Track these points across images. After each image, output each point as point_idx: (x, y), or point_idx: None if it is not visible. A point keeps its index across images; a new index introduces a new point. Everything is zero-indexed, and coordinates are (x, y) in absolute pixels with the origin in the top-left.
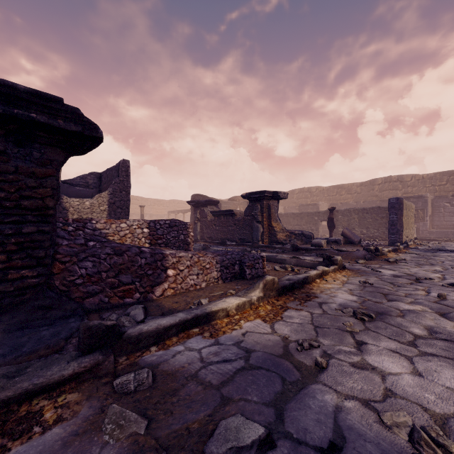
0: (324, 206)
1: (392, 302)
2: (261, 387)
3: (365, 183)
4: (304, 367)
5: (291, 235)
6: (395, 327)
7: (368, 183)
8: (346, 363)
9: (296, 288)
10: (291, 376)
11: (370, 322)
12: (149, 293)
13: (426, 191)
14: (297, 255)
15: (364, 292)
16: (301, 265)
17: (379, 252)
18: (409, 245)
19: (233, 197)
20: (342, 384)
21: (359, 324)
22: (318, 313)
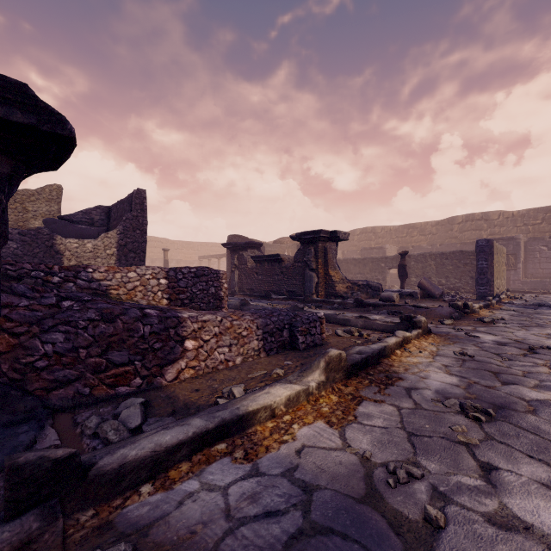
0: (392, 250)
1: (510, 386)
2: None
3: (442, 222)
4: (406, 525)
5: (353, 287)
6: (531, 433)
7: (446, 222)
8: (477, 515)
9: (370, 365)
10: (386, 549)
11: (489, 423)
12: (156, 376)
13: (517, 231)
14: (363, 313)
15: (465, 370)
16: (371, 328)
17: (469, 309)
18: (502, 299)
19: (279, 239)
20: None
21: (474, 428)
22: (409, 408)
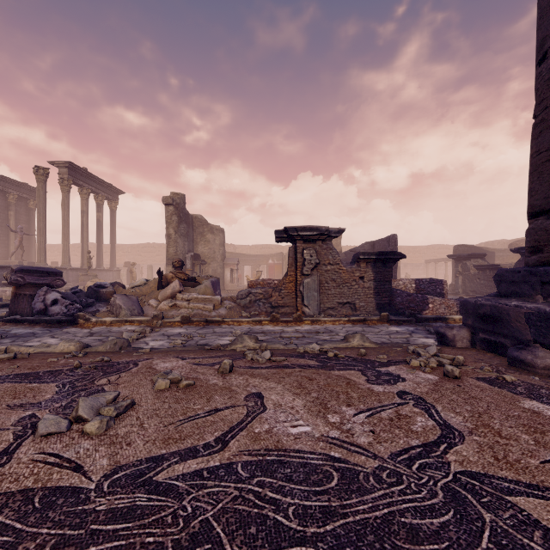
0: None
1: None
2: None
3: None
4: None
5: None
6: None
7: None
8: None
9: None
10: None
11: None
12: (420, 312)
13: None
14: None
15: None
16: None
17: None
18: None
19: (516, 242)
20: None
21: None
22: None
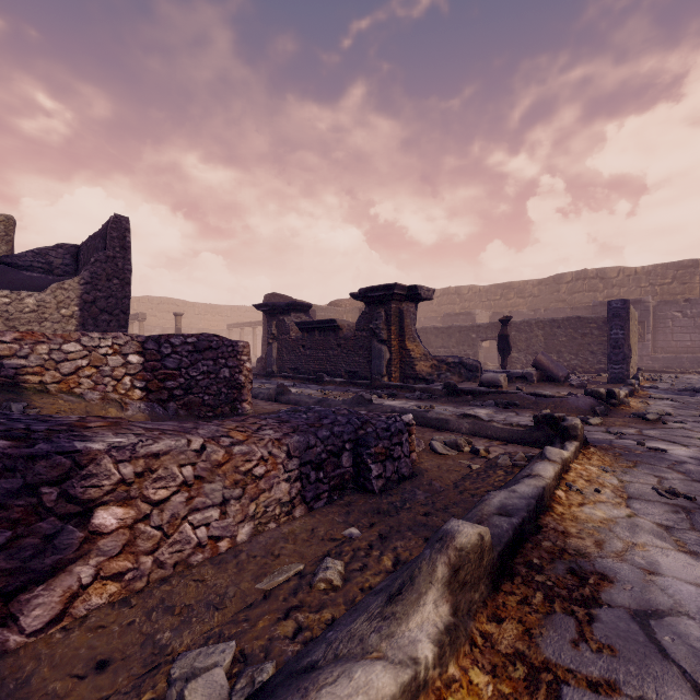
0: (483, 317)
1: None
2: None
3: (546, 280)
4: None
5: (440, 366)
6: None
7: (551, 280)
8: None
9: (526, 537)
10: None
11: None
12: None
13: (641, 293)
14: (459, 405)
15: None
16: (485, 434)
17: (617, 398)
18: (640, 382)
19: (335, 301)
20: None
21: None
22: None
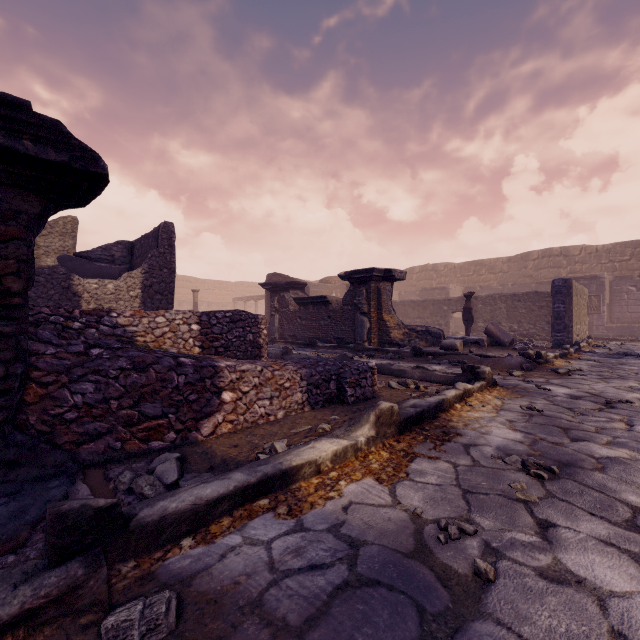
0: (456, 291)
1: (579, 443)
2: (381, 631)
3: (515, 258)
4: (455, 579)
5: (410, 333)
6: (596, 491)
7: (519, 258)
8: (528, 570)
9: (425, 419)
10: (433, 600)
11: (552, 481)
12: (191, 431)
13: (602, 269)
14: (421, 363)
15: (532, 425)
16: (429, 380)
17: (543, 358)
18: (582, 348)
19: (326, 278)
20: (529, 619)
21: (535, 486)
22: (466, 465)
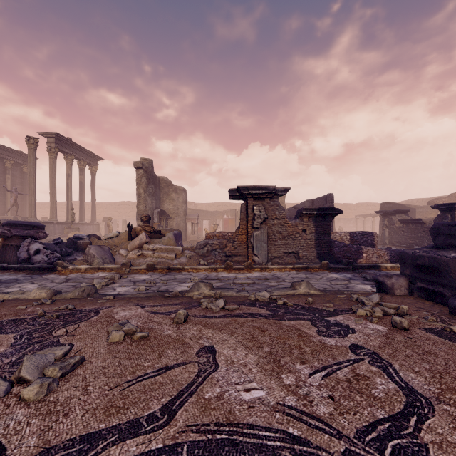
0: None
1: None
2: None
3: None
4: None
5: None
6: None
7: None
8: None
9: None
10: None
11: None
12: (356, 261)
13: None
14: None
15: None
16: None
17: None
18: None
19: (433, 200)
20: None
21: None
22: None
